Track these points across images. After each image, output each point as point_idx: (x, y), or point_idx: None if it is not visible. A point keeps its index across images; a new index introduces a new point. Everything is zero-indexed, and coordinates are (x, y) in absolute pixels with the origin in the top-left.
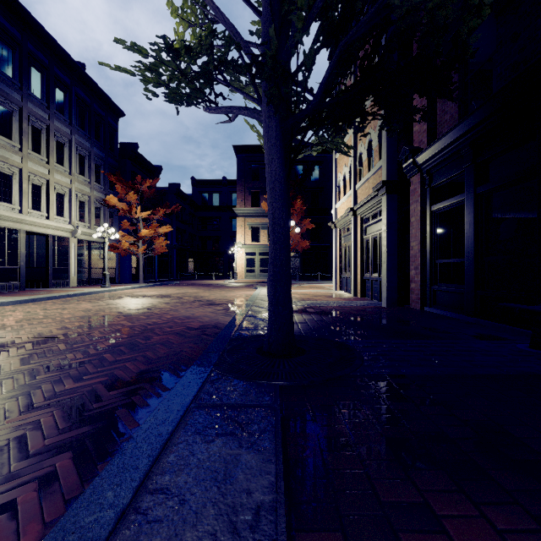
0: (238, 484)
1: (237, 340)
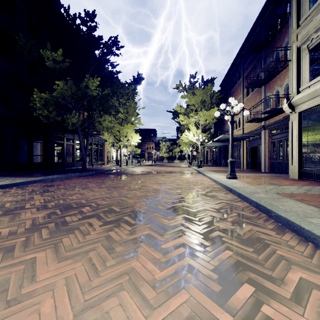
0: (101, 169)
1: (89, 171)
